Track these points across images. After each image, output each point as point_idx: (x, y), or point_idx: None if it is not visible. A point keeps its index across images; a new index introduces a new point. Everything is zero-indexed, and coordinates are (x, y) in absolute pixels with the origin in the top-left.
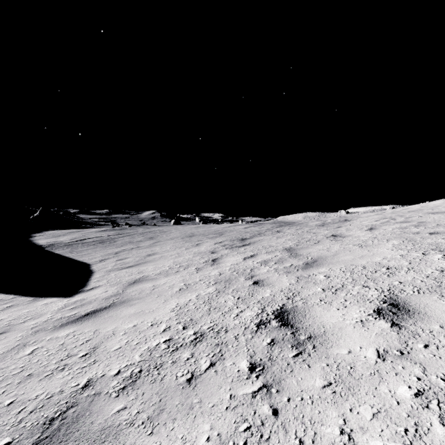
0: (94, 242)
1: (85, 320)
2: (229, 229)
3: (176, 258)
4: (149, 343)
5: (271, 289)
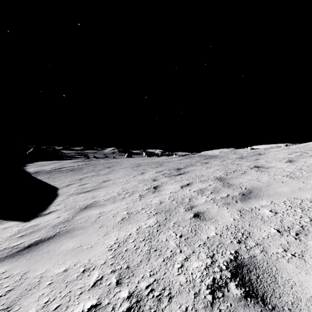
0: (67, 170)
1: (23, 254)
2: (167, 160)
3: (124, 184)
4: (69, 310)
5: (215, 225)
